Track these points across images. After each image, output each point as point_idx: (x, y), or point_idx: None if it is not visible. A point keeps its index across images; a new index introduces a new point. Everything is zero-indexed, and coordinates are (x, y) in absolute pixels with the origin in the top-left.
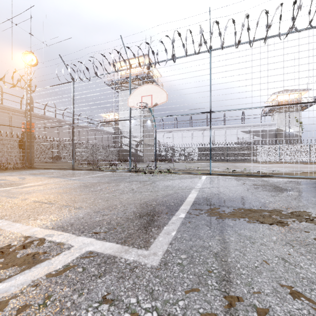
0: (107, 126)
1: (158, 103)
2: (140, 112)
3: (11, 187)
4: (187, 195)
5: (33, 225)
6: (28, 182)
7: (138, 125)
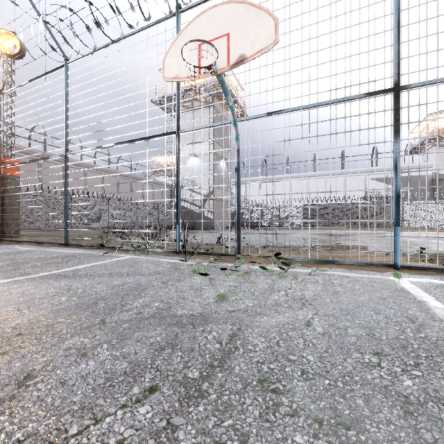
0: (162, 174)
1: (248, 54)
2: (208, 147)
3: None
4: None
5: None
6: None
7: (206, 167)
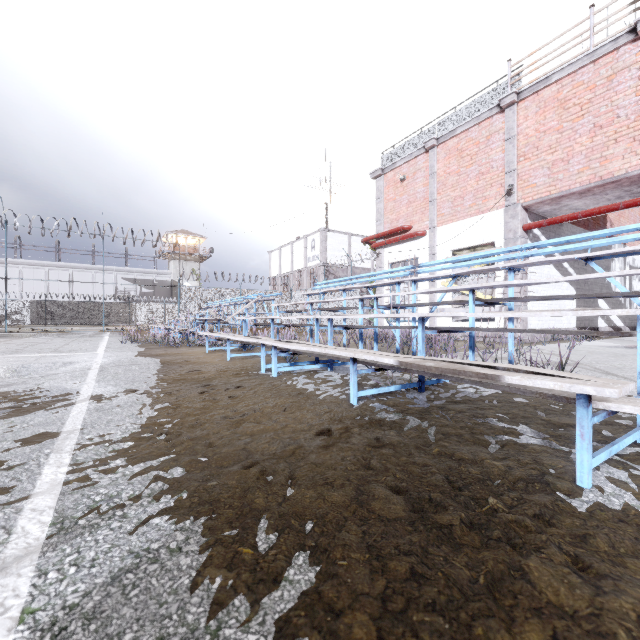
0: None
1: None
2: None
3: None
4: None
5: None
6: None
7: None
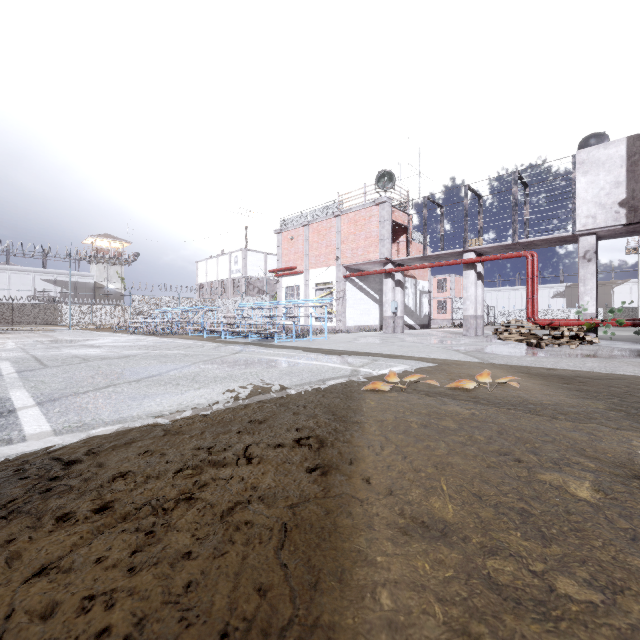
0: None
1: None
2: None
3: None
4: None
5: None
6: None
7: None
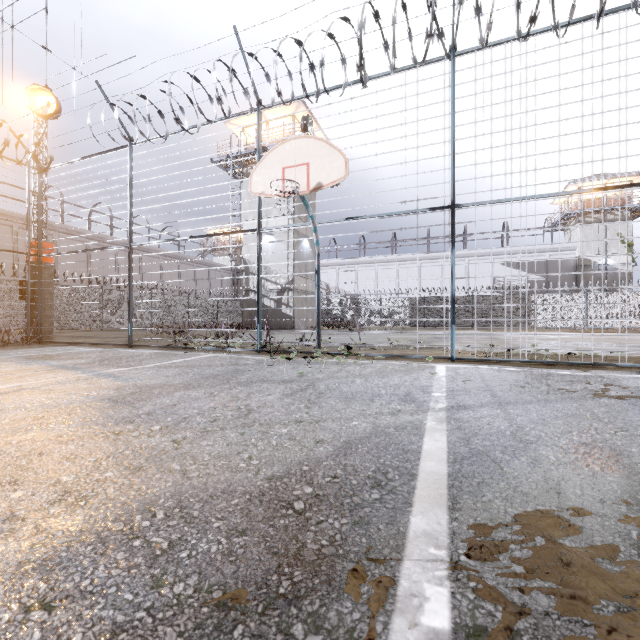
0: (221, 254)
1: (325, 183)
2: (287, 223)
3: None
4: (416, 441)
5: None
6: None
7: (284, 249)
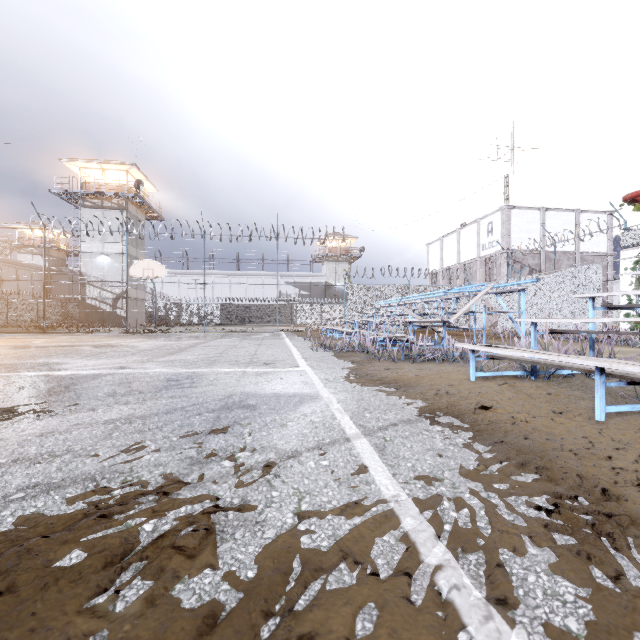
0: (29, 251)
1: (159, 276)
2: (122, 249)
3: (56, 338)
4: (176, 336)
5: (121, 339)
6: (52, 337)
7: (119, 268)
